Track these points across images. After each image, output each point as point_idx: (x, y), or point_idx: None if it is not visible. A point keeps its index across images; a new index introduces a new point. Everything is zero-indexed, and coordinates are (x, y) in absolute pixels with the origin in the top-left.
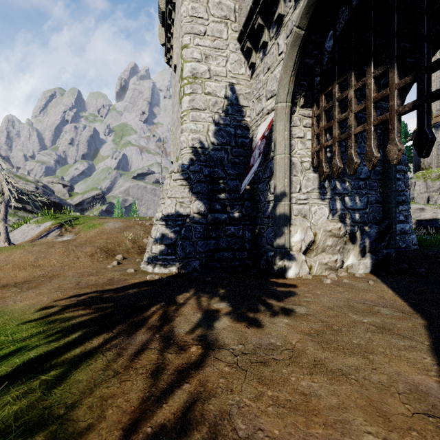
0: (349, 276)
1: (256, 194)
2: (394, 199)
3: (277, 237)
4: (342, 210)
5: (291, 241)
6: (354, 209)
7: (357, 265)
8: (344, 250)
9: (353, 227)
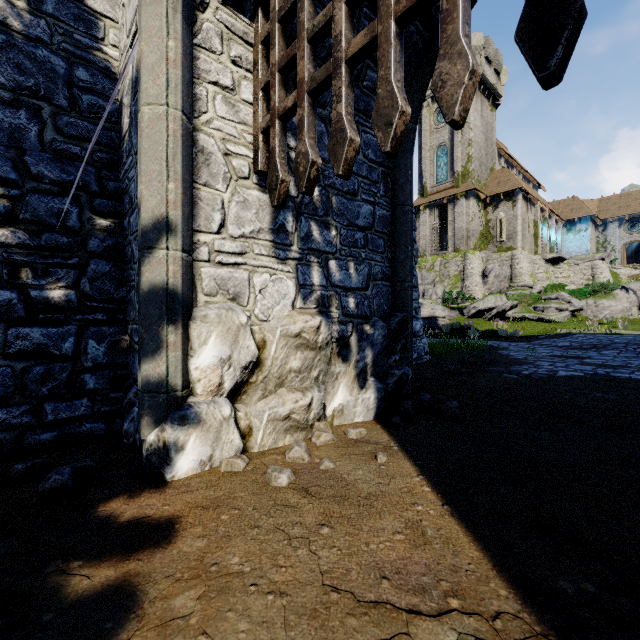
0: (337, 439)
1: (126, 244)
2: (411, 274)
3: (144, 357)
4: (324, 287)
5: (190, 367)
6: (346, 287)
7: (351, 405)
8: (327, 377)
9: (345, 327)
